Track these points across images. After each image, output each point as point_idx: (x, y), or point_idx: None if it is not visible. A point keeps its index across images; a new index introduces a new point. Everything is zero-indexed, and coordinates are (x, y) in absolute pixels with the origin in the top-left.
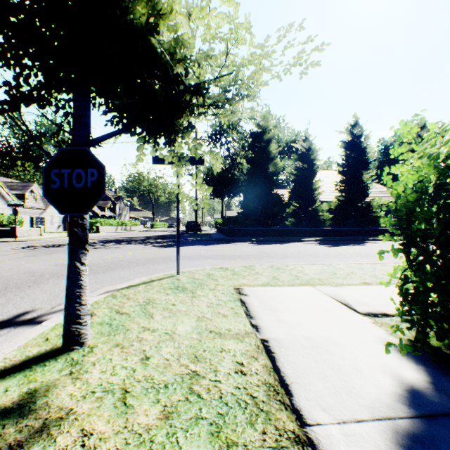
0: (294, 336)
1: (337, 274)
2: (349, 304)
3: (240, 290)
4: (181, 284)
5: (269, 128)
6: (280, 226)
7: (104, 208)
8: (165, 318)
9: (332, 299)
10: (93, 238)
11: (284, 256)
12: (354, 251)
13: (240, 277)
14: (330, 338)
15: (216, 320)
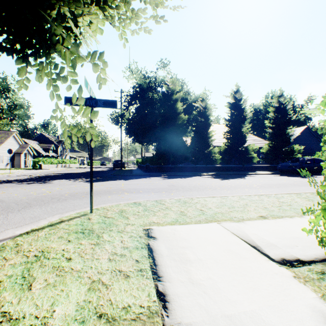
0: (213, 315)
1: (235, 207)
2: (259, 247)
3: (149, 231)
4: (89, 225)
5: (176, 90)
6: (184, 164)
7: (48, 150)
8: (46, 289)
9: (240, 240)
10: (33, 174)
11: (189, 189)
12: (240, 183)
13: (151, 213)
14: (258, 316)
15: (114, 287)
